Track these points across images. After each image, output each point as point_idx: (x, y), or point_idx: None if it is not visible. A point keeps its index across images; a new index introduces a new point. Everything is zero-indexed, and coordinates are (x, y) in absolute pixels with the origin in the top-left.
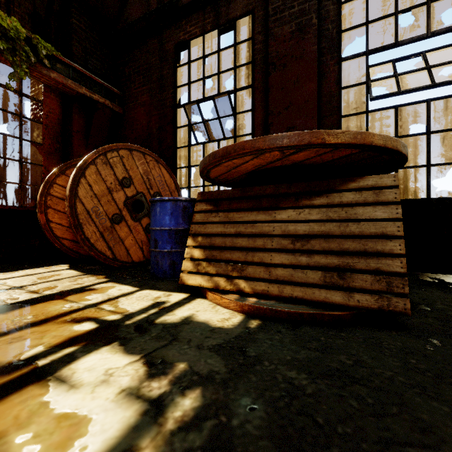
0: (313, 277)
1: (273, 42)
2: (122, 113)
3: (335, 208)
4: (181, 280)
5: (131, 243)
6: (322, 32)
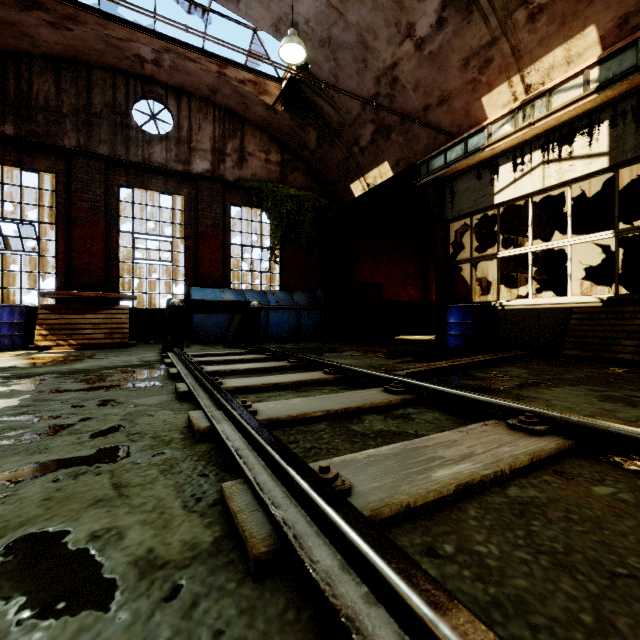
0: (101, 336)
1: (75, 208)
2: None
3: (110, 315)
4: (36, 344)
5: None
6: (108, 212)
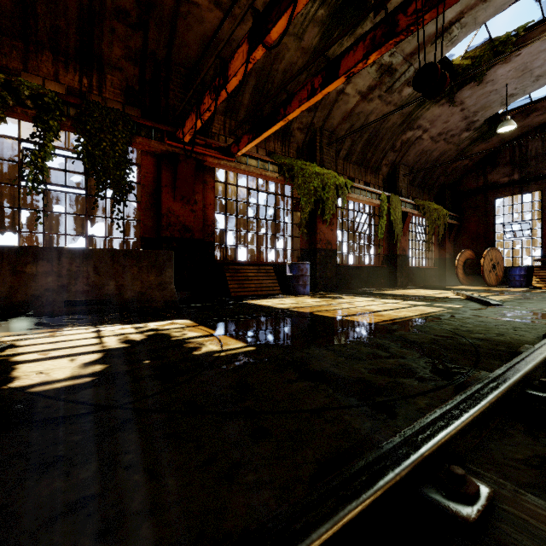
0: None
1: None
2: (459, 224)
3: None
4: (533, 285)
5: (492, 279)
6: None
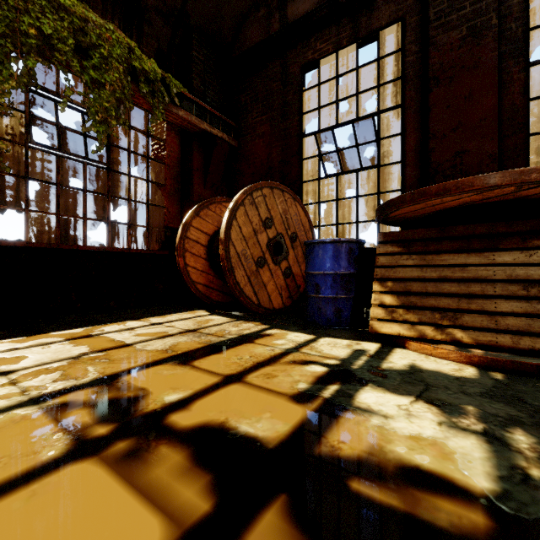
0: None
1: (435, 52)
2: (237, 146)
3: None
4: (372, 328)
5: (272, 288)
6: (501, 33)
